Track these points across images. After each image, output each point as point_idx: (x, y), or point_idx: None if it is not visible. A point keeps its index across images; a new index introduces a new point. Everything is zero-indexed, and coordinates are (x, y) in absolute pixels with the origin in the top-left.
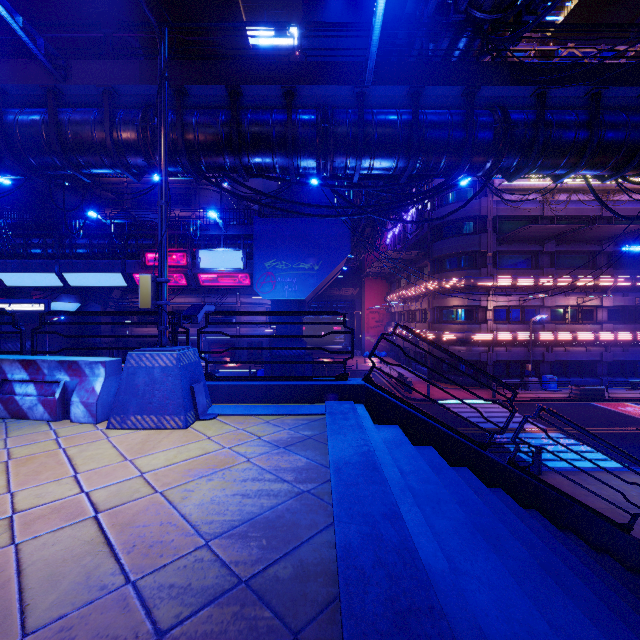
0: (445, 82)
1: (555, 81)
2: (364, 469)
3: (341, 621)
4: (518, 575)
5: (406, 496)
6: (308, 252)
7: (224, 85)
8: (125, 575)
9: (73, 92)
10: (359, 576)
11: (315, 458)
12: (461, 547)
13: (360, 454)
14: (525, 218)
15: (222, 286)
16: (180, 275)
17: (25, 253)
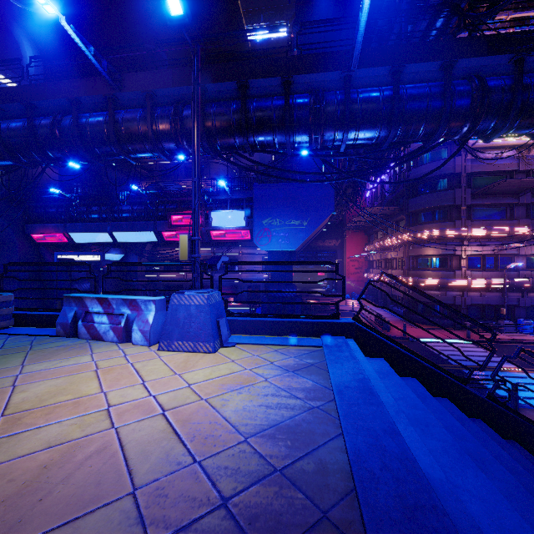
0: (424, 59)
1: (533, 47)
2: (362, 393)
3: (360, 507)
4: (504, 494)
5: (401, 417)
6: (298, 211)
7: (235, 81)
8: (192, 456)
9: (125, 98)
10: (370, 476)
11: (319, 381)
12: (451, 464)
13: (357, 380)
14: (499, 173)
15: (228, 240)
16: None
17: (87, 218)
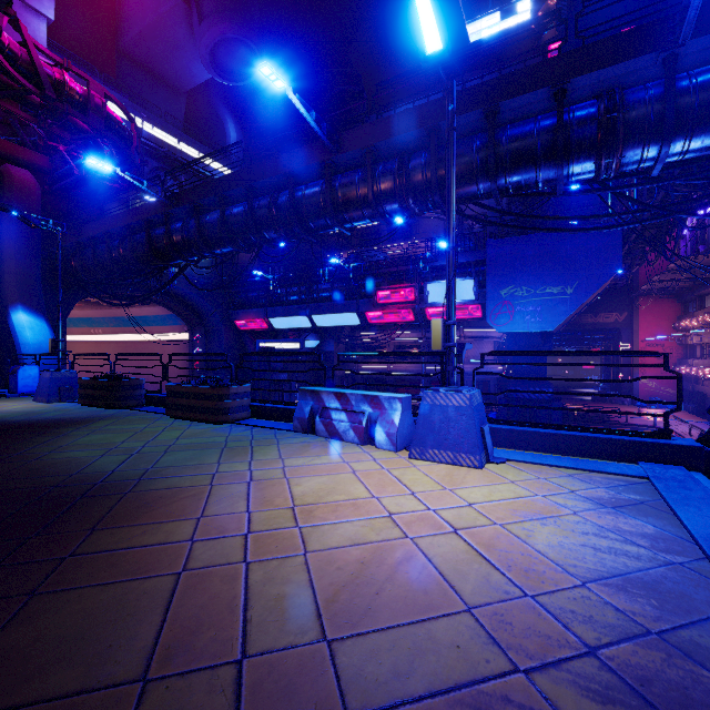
0: None
1: None
2: None
3: None
4: None
5: None
6: (557, 272)
7: (480, 109)
8: (519, 588)
9: (342, 160)
10: None
11: (665, 528)
12: None
13: None
14: None
15: None
16: (408, 311)
17: (286, 300)
